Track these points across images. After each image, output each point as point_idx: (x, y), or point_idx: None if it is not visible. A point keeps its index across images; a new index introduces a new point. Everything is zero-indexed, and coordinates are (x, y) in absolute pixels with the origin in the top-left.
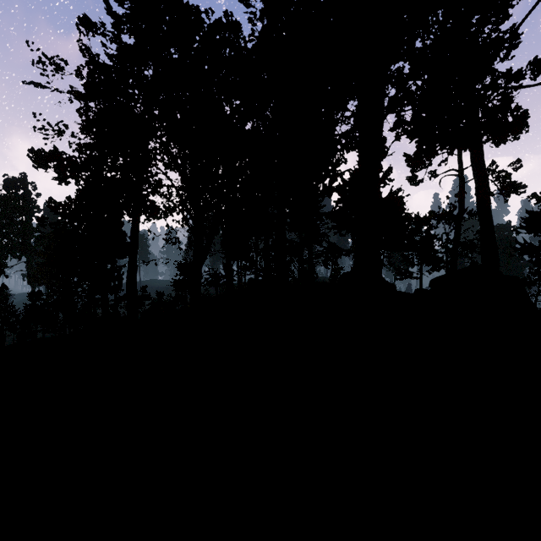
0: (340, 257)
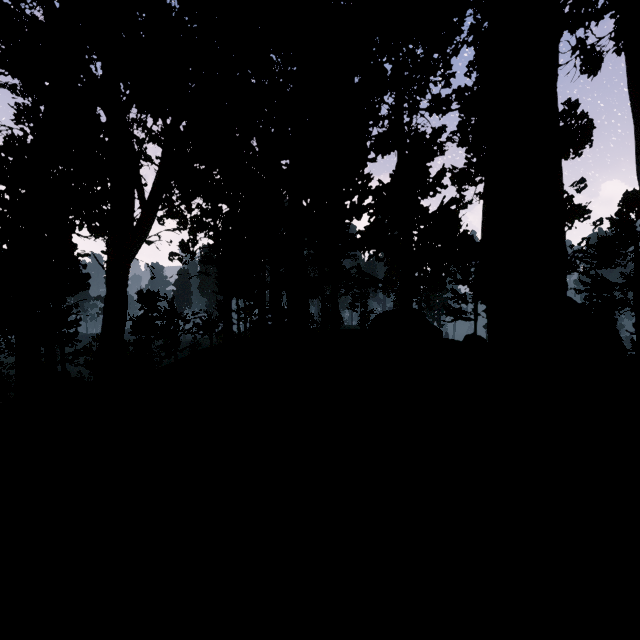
0: (375, 291)
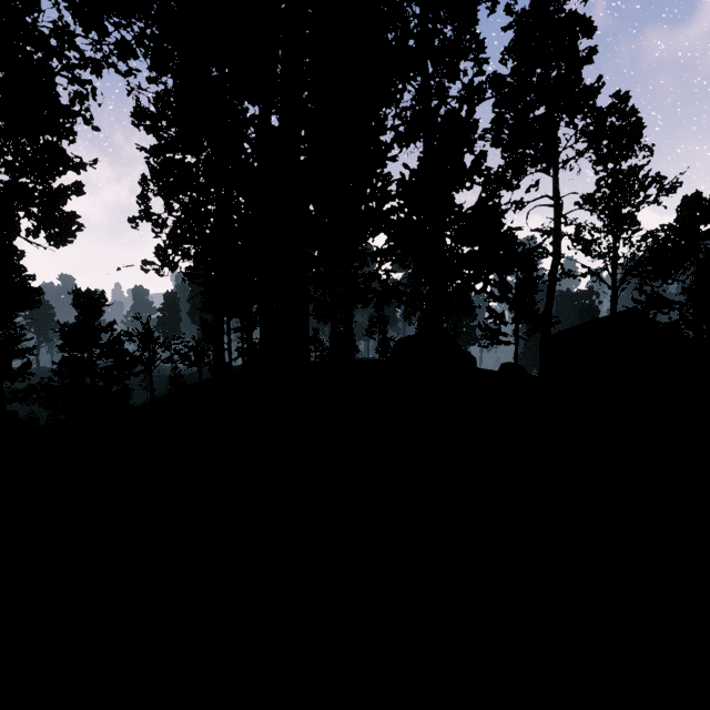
0: (398, 307)
